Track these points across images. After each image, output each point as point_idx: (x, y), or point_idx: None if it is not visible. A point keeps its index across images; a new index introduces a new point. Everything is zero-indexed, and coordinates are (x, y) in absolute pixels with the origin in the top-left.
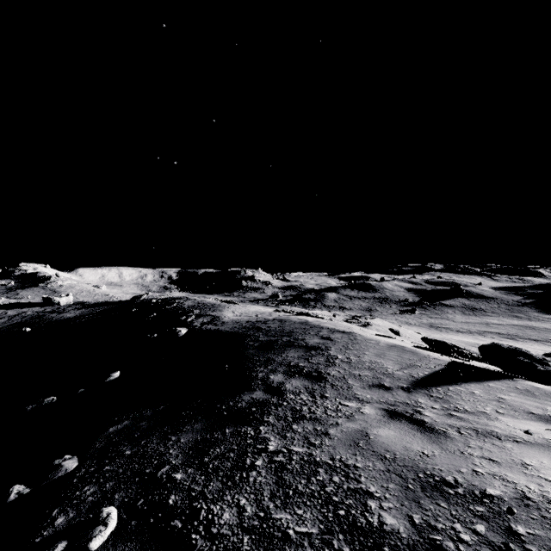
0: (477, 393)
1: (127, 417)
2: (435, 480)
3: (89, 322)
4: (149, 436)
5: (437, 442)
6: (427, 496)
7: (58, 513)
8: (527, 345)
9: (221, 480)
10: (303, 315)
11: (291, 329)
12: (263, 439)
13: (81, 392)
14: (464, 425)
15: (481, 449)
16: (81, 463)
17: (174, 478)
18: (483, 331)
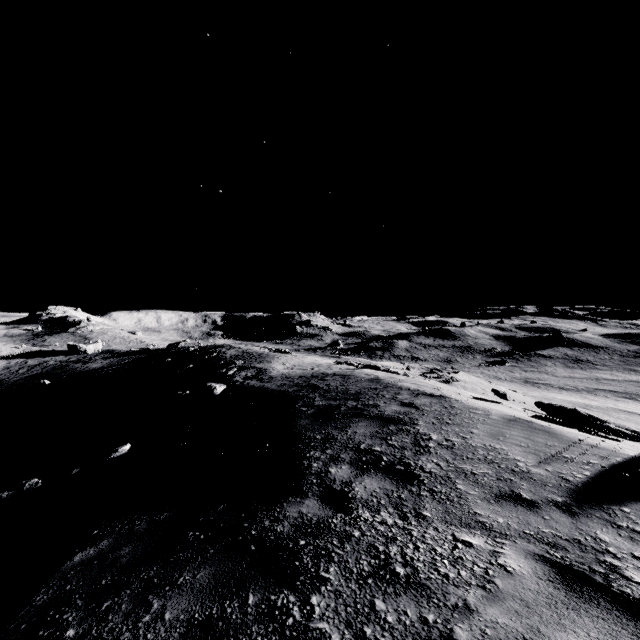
0: None
1: (111, 532)
2: None
3: (116, 374)
4: (120, 590)
5: None
6: None
7: None
8: None
9: None
10: (370, 368)
11: (357, 389)
12: (318, 639)
13: (76, 472)
14: None
15: None
16: None
17: None
18: (593, 388)
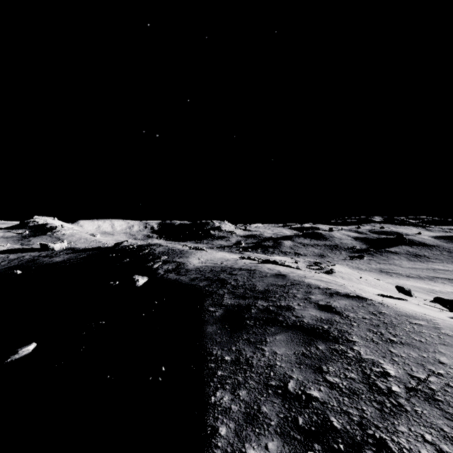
0: None
1: None
2: None
3: (71, 266)
4: None
5: None
6: None
7: None
8: None
9: None
10: (269, 262)
11: (265, 285)
12: None
13: None
14: None
15: None
16: None
17: None
18: (432, 276)
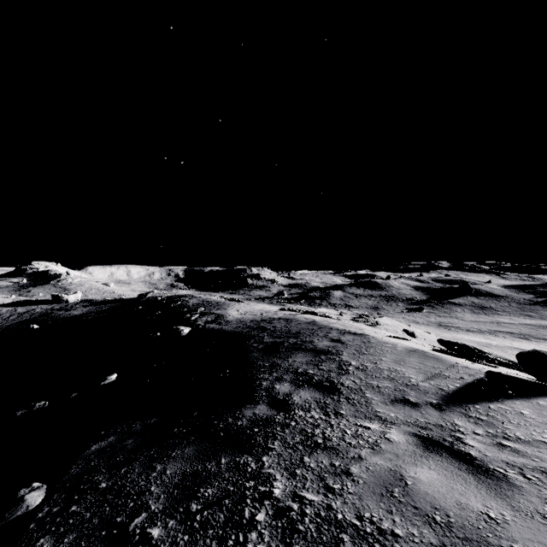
0: (526, 413)
1: (114, 432)
2: None
3: (95, 320)
4: (131, 462)
5: (502, 495)
6: None
7: None
8: (541, 345)
9: (209, 545)
10: (309, 314)
11: (298, 329)
12: (267, 477)
13: (75, 396)
14: (526, 464)
15: None
16: (47, 497)
17: (149, 535)
18: (494, 330)
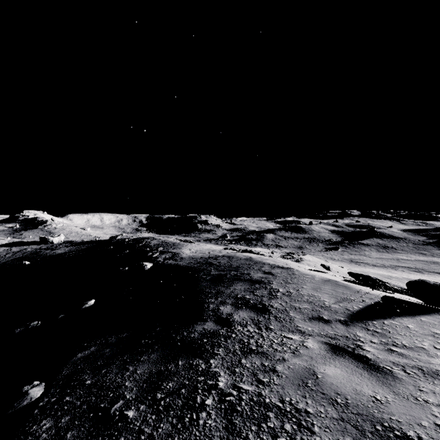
0: (411, 327)
1: (95, 344)
2: (395, 436)
3: (75, 257)
4: (110, 365)
5: (387, 385)
6: None
7: None
8: (432, 277)
9: (171, 422)
10: (247, 252)
11: (238, 264)
12: (213, 374)
13: (61, 317)
14: (407, 363)
15: (434, 394)
16: (46, 391)
17: (126, 416)
18: (394, 265)
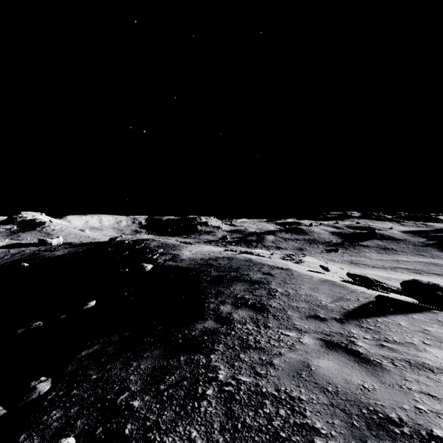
0: (403, 324)
1: (98, 342)
2: (379, 417)
3: (74, 259)
4: (114, 361)
5: (375, 375)
6: (373, 435)
7: (24, 439)
8: (431, 279)
9: (174, 410)
10: (247, 254)
11: (237, 265)
12: (214, 367)
13: (63, 317)
14: (396, 356)
15: (418, 383)
16: (53, 386)
17: (132, 405)
18: (394, 266)
